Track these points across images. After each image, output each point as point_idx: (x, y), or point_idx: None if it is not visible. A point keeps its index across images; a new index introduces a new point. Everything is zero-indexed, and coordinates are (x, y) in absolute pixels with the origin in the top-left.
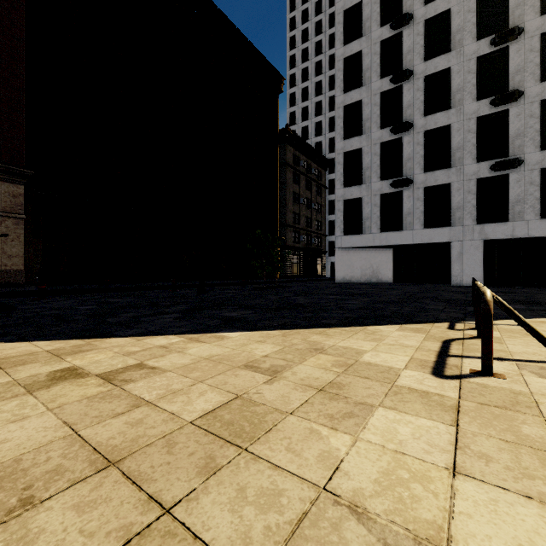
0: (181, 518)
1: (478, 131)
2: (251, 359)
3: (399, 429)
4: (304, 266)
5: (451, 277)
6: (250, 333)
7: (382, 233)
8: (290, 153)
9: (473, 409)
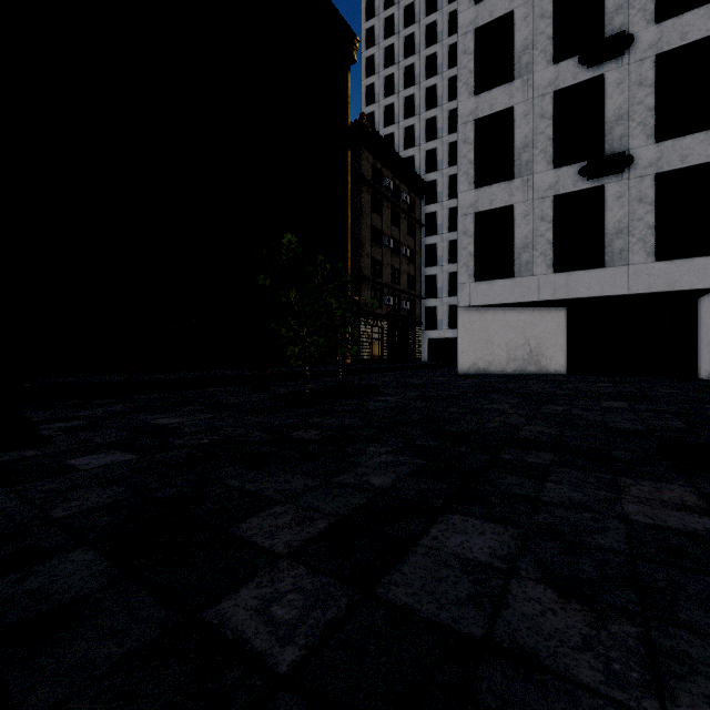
0: None
1: None
2: None
3: None
4: (390, 344)
5: None
6: None
7: (558, 274)
8: (367, 164)
9: None
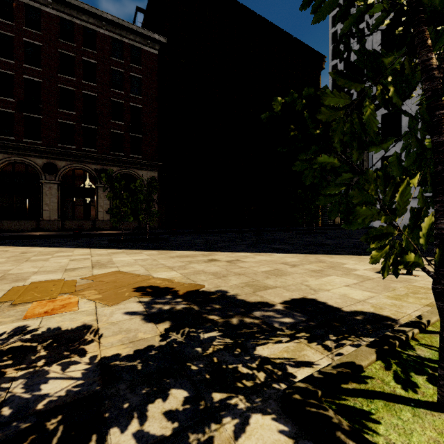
0: (261, 281)
1: None
2: (285, 262)
3: (336, 279)
4: None
5: None
6: (286, 254)
7: None
8: None
9: (377, 280)
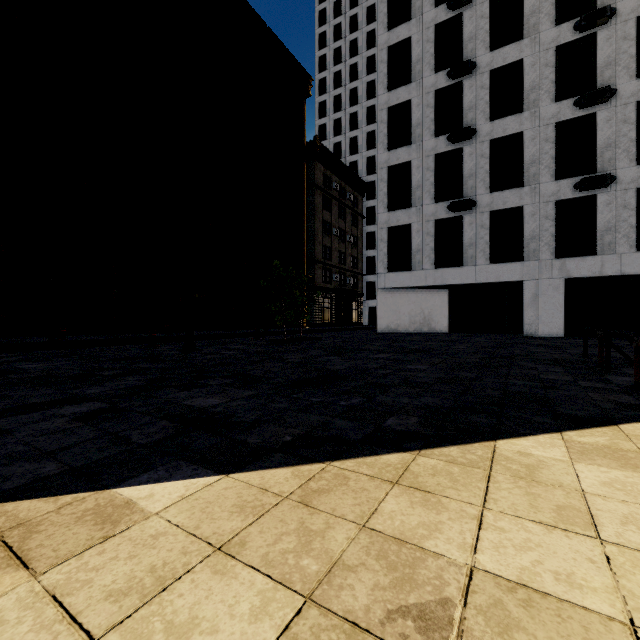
0: None
1: (557, 141)
2: None
3: None
4: (337, 312)
5: (524, 326)
6: (214, 483)
7: (437, 269)
8: (320, 173)
9: None
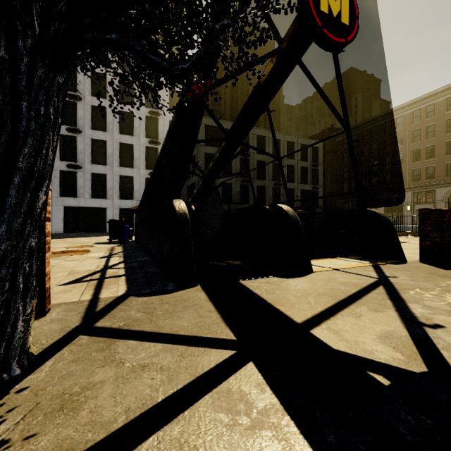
0: None
1: (61, 142)
2: None
3: None
4: None
5: None
6: None
7: None
8: None
9: None
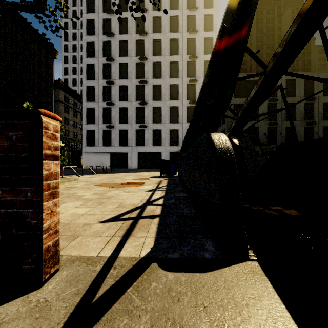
0: None
1: (136, 112)
2: None
3: None
4: (72, 160)
5: (128, 165)
6: None
7: (103, 146)
8: (62, 95)
9: None
